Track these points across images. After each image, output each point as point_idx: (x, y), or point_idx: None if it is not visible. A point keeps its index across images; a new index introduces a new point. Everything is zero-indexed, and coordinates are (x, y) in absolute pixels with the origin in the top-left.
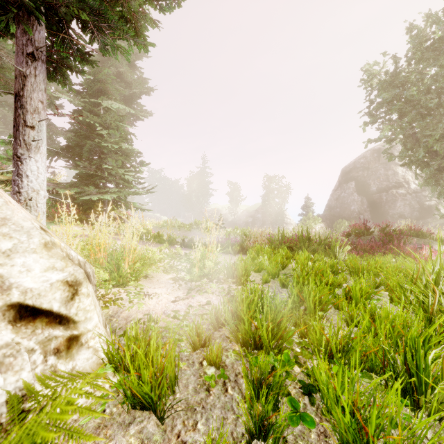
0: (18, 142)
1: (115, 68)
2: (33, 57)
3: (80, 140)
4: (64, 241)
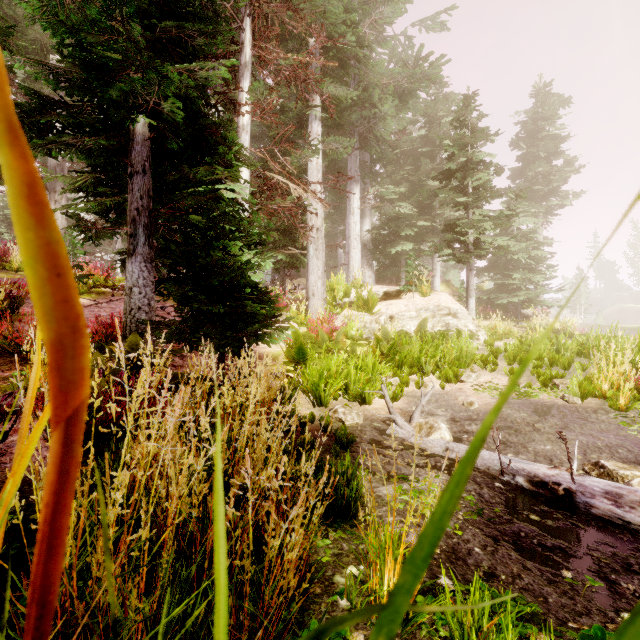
0: (467, 295)
1: (533, 173)
2: (471, 270)
3: (497, 259)
4: (479, 324)
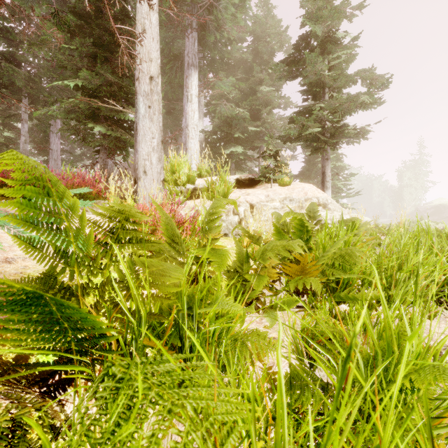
0: (324, 187)
1: None
2: (328, 159)
3: (310, 167)
4: None
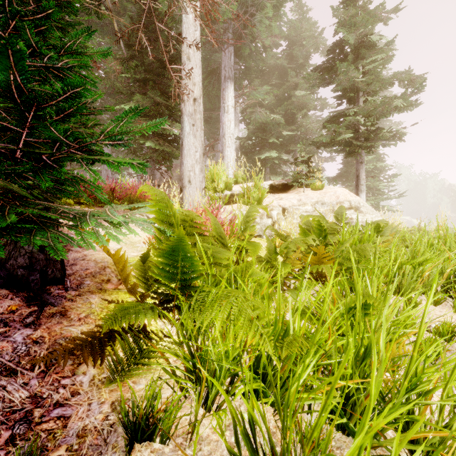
0: (358, 190)
1: None
2: (362, 163)
3: (348, 169)
4: None
